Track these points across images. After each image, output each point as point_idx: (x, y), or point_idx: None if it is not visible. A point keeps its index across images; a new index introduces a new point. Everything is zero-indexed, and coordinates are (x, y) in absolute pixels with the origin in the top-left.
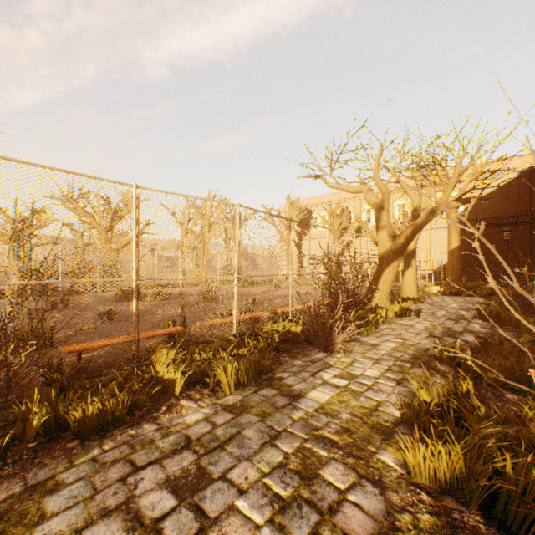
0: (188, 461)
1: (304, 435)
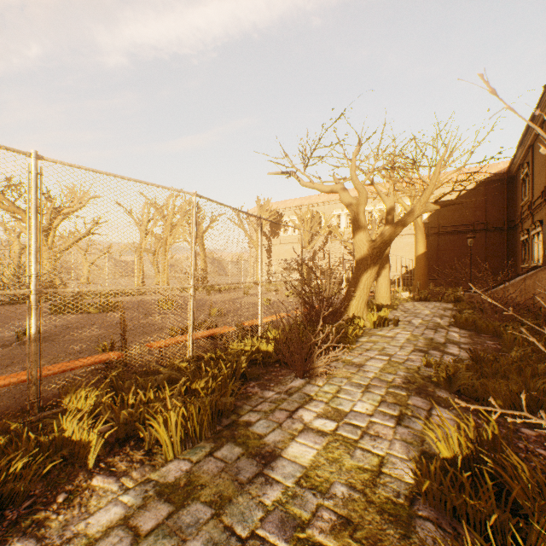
0: None
1: (284, 543)
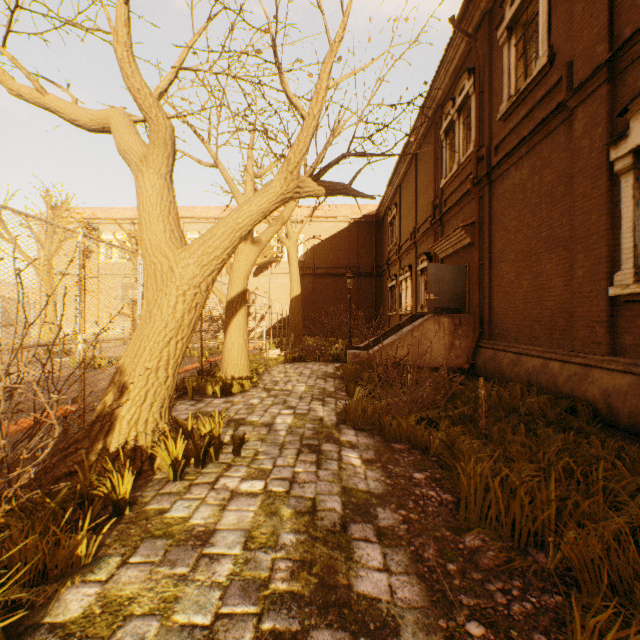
0: None
1: None
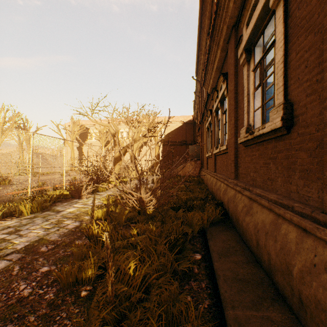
0: (11, 229)
1: (60, 218)
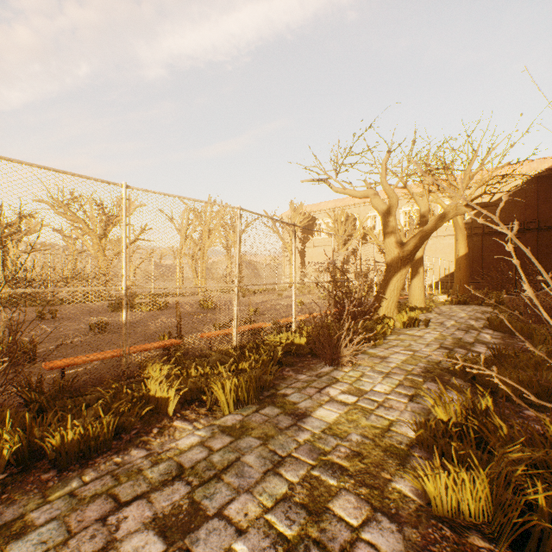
0: (180, 495)
1: (311, 460)
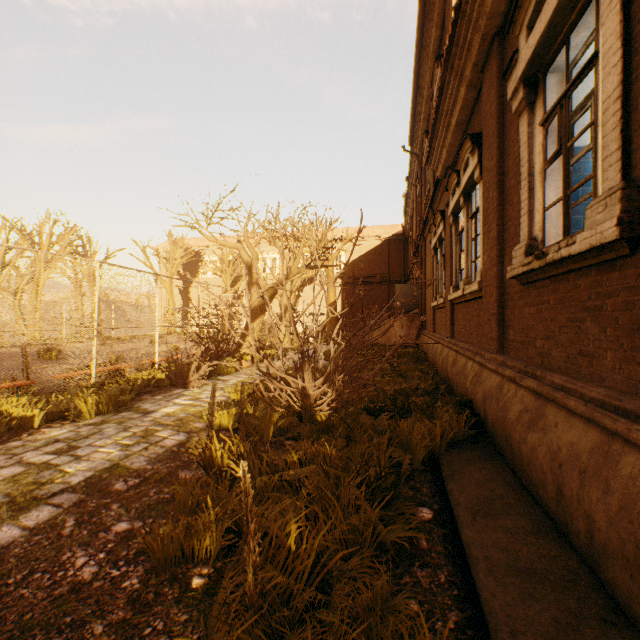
0: (61, 445)
1: (150, 425)
